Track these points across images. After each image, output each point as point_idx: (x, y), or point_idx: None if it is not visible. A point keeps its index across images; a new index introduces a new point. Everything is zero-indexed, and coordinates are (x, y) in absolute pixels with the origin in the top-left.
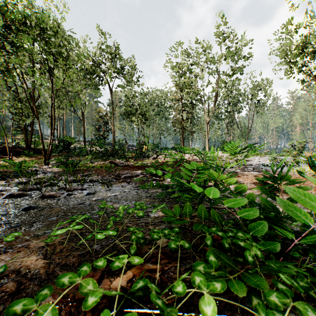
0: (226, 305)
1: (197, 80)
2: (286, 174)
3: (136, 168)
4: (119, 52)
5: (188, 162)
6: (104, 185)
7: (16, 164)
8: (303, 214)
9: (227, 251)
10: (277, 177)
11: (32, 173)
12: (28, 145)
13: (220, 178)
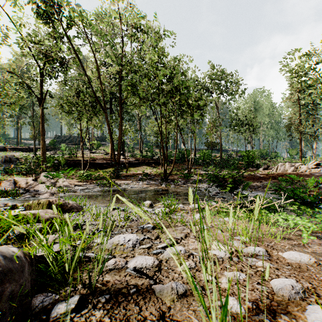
0: (292, 210)
1: (320, 81)
2: (318, 194)
3: (253, 180)
4: (228, 76)
5: (303, 176)
6: (247, 191)
7: (186, 175)
8: (306, 199)
9: (293, 203)
10: (317, 194)
11: (201, 181)
12: (165, 158)
13: (299, 193)
